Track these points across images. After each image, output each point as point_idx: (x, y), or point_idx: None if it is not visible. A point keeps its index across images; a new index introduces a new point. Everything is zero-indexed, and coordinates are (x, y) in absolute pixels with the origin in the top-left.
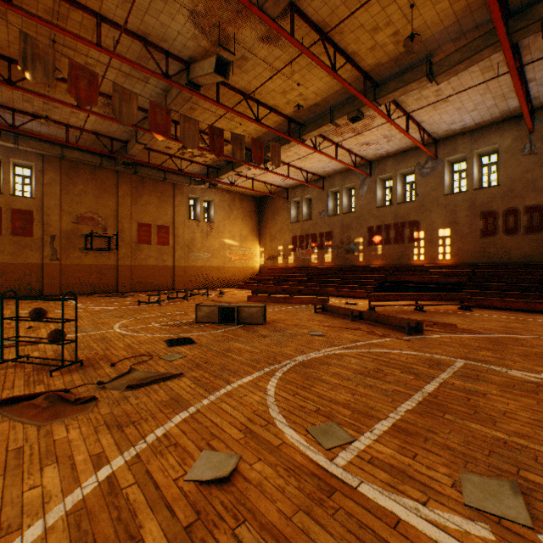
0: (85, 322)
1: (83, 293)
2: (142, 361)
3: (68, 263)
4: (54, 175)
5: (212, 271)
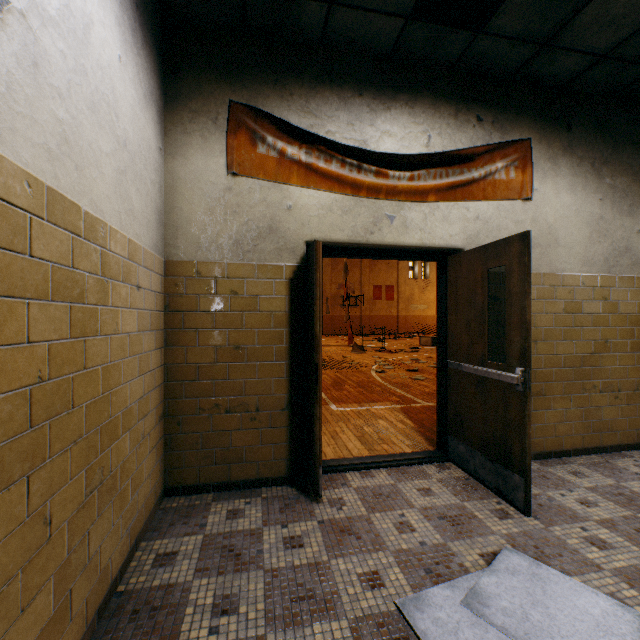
0: (367, 343)
1: (341, 334)
2: (404, 350)
3: (334, 315)
4: (327, 260)
5: (427, 319)
